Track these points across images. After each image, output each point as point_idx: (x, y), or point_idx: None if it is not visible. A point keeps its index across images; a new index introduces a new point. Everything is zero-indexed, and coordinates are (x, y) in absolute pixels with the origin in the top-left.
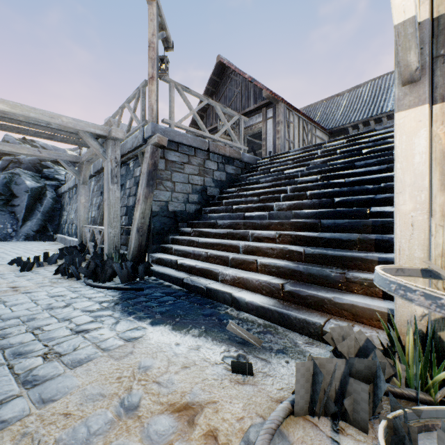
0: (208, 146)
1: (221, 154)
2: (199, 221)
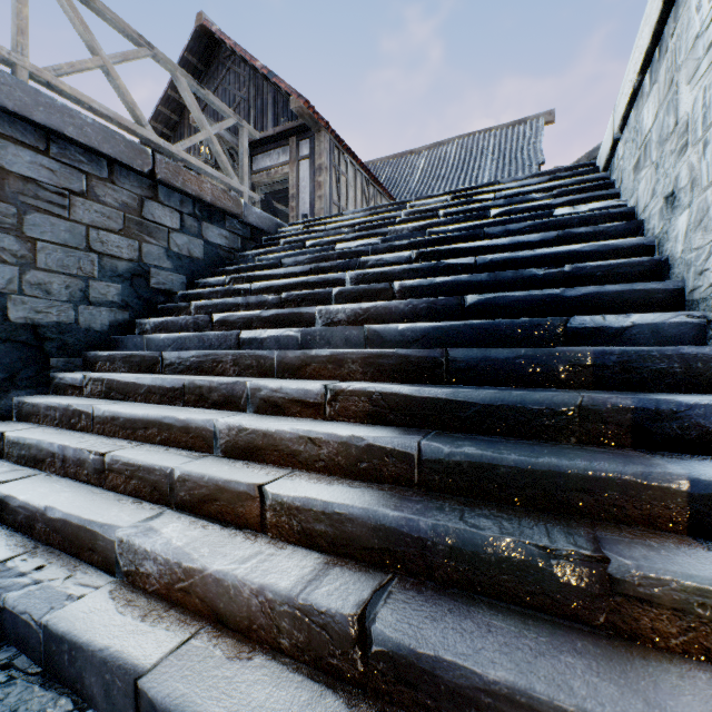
0: (154, 165)
1: (191, 194)
2: (116, 352)
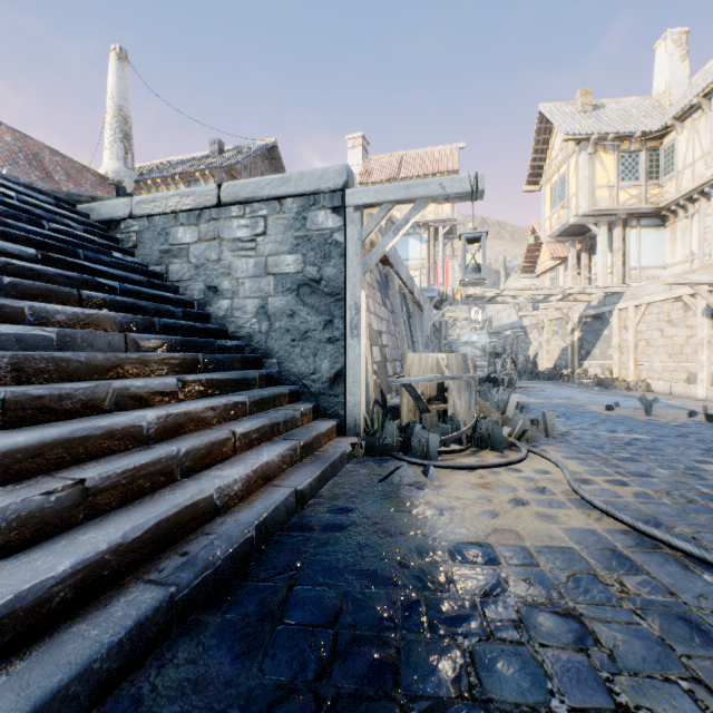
0: None
1: None
2: None
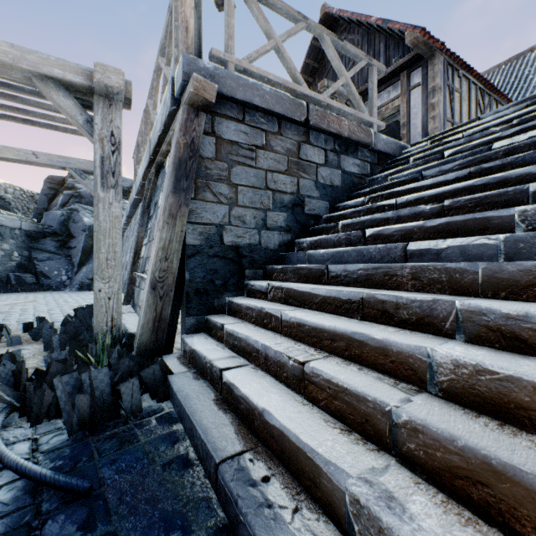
0: (307, 114)
1: (332, 133)
2: (287, 266)
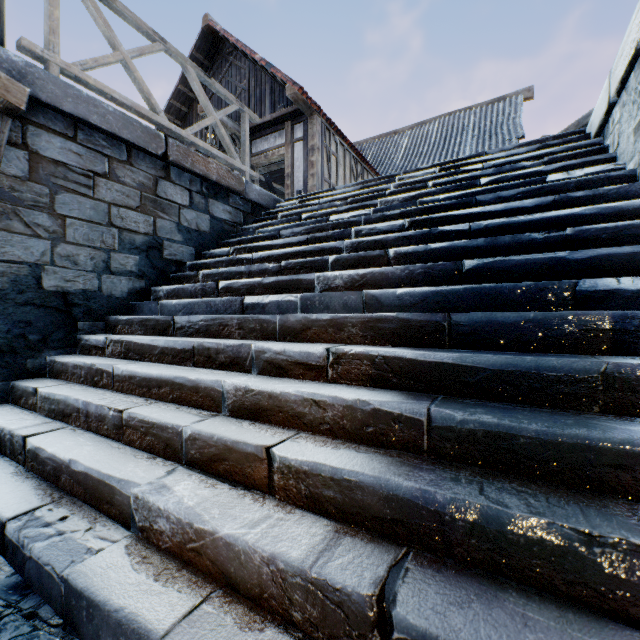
0: (166, 148)
1: (198, 174)
2: (133, 317)
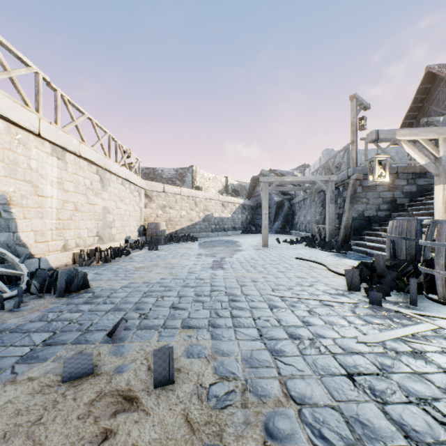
0: (397, 170)
1: (410, 173)
2: (386, 222)
